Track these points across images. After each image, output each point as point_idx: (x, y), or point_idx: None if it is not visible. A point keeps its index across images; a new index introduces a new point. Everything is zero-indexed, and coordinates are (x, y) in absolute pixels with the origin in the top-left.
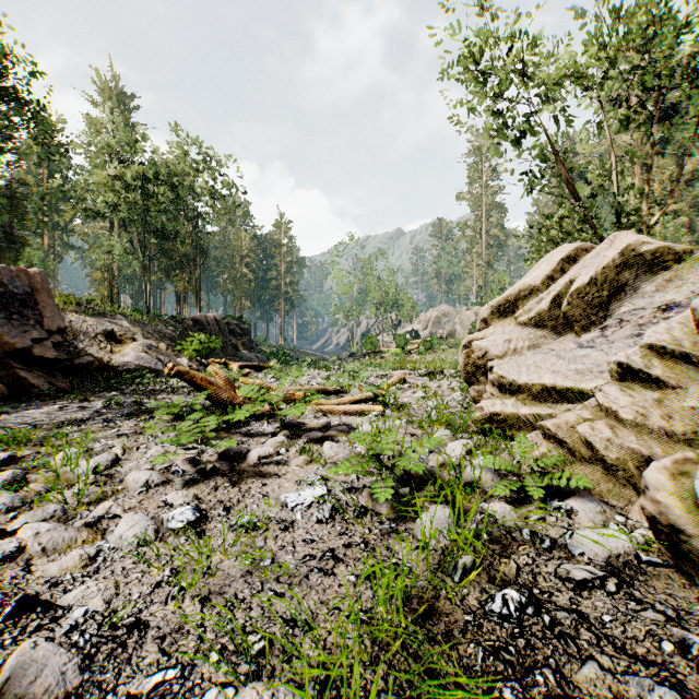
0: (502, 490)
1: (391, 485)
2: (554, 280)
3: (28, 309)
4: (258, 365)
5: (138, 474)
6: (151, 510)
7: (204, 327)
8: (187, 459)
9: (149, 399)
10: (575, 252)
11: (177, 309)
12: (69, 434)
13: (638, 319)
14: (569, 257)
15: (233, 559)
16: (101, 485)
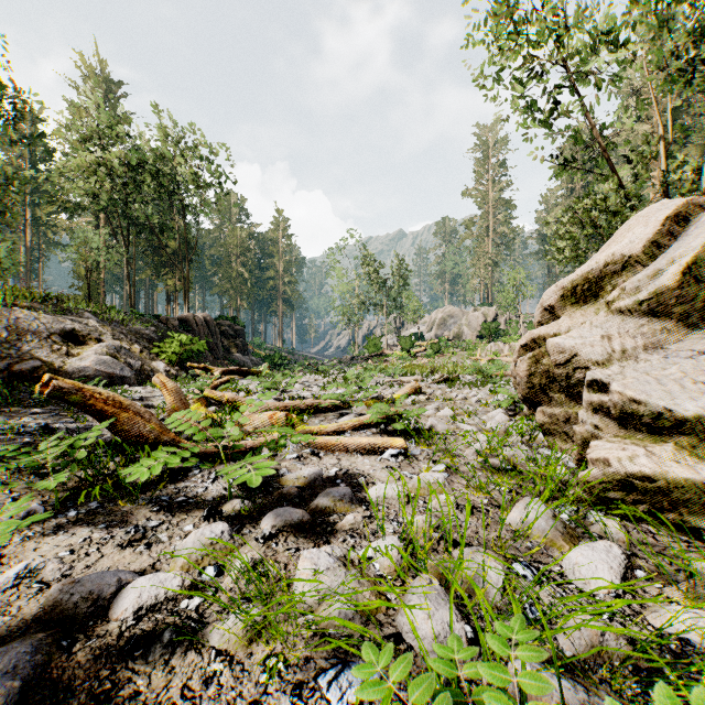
0: None
1: None
2: (658, 247)
3: None
4: (245, 370)
5: None
6: None
7: (192, 327)
8: None
9: (75, 420)
10: (682, 209)
11: (168, 310)
12: None
13: None
14: (677, 214)
15: None
16: None
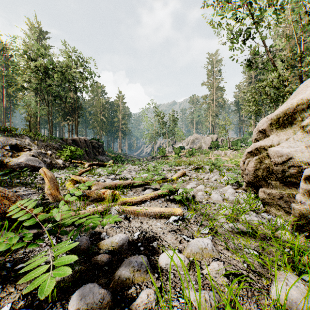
0: None
1: None
2: None
3: None
4: (101, 163)
5: None
6: None
7: (78, 143)
8: None
9: None
10: None
11: (68, 135)
12: None
13: None
14: None
15: None
16: None
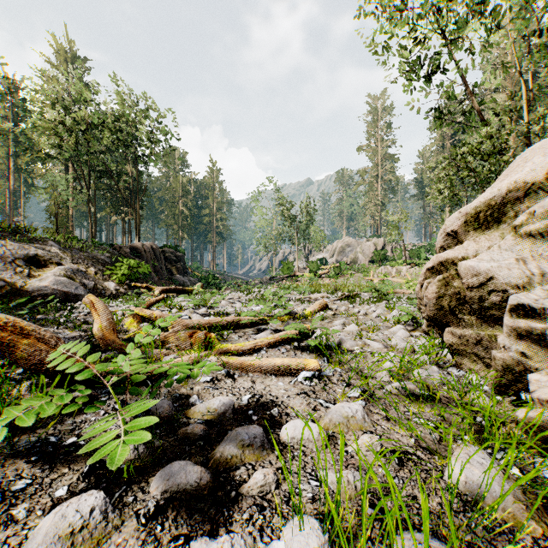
0: None
1: None
2: None
3: None
4: (181, 289)
5: None
6: None
7: (141, 254)
8: None
9: None
10: None
11: (123, 240)
12: None
13: None
14: None
15: None
16: None
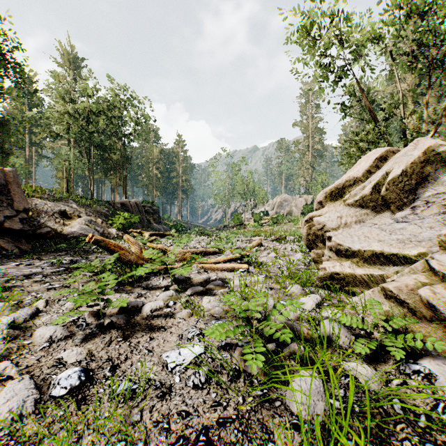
0: (361, 351)
1: (262, 350)
2: (371, 173)
3: (3, 195)
4: (162, 233)
5: (44, 330)
6: (44, 370)
7: (128, 208)
8: (92, 312)
9: (82, 258)
10: (385, 154)
11: (112, 197)
12: (12, 287)
13: (441, 201)
14: (381, 157)
15: (104, 442)
16: (5, 343)
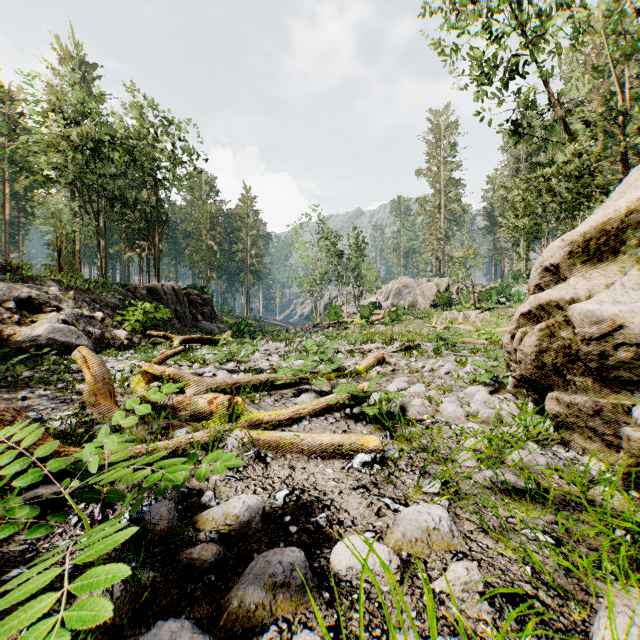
0: None
1: None
2: None
3: None
4: (207, 338)
5: None
6: None
7: (160, 296)
8: None
9: None
10: None
11: (140, 280)
12: None
13: None
14: None
15: None
16: None
